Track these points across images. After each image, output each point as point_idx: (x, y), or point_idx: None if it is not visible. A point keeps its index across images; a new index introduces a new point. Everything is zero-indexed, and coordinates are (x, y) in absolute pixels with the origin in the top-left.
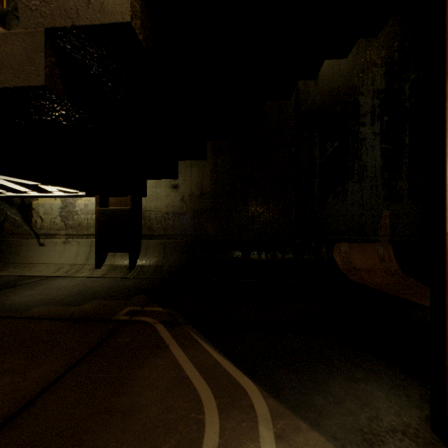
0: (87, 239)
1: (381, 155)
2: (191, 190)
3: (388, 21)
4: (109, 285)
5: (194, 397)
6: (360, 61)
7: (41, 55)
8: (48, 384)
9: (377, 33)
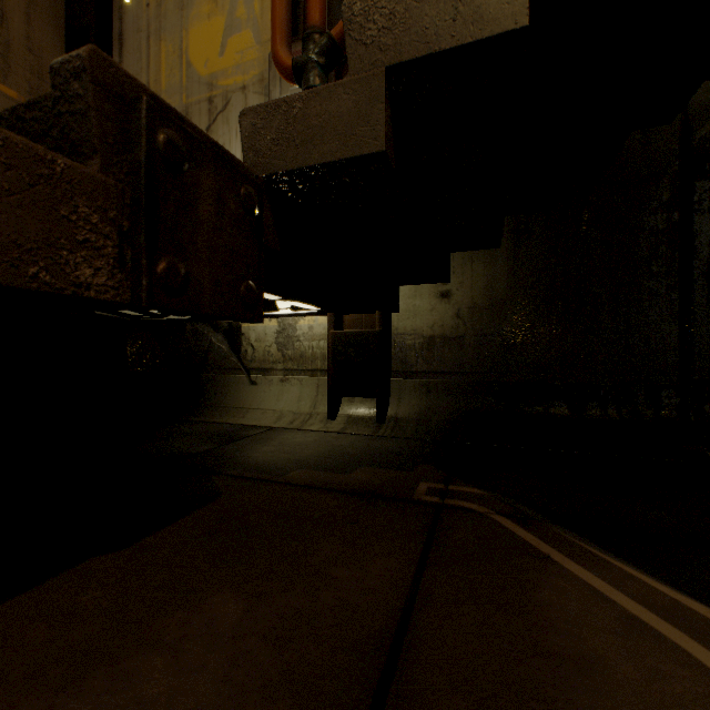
0: (311, 376)
1: None
2: (472, 298)
3: None
4: (362, 445)
5: (689, 661)
6: None
7: (379, 108)
8: (408, 590)
9: None
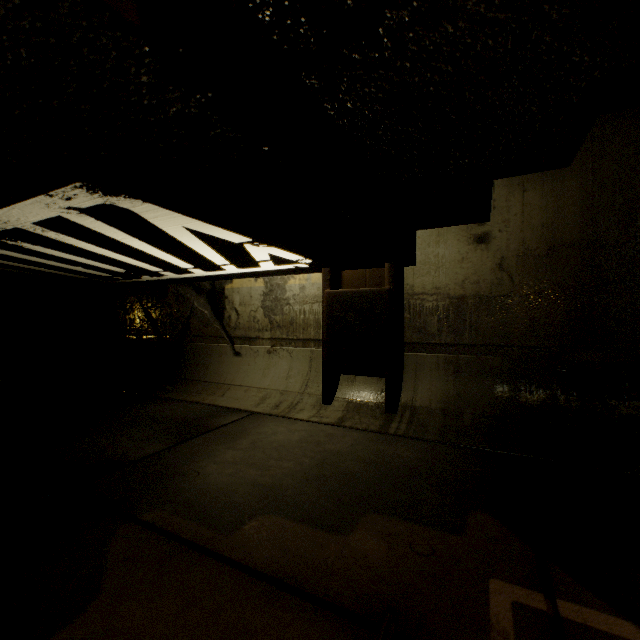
0: (303, 347)
1: None
2: (523, 242)
3: None
4: (368, 453)
5: None
6: None
7: None
8: None
9: None
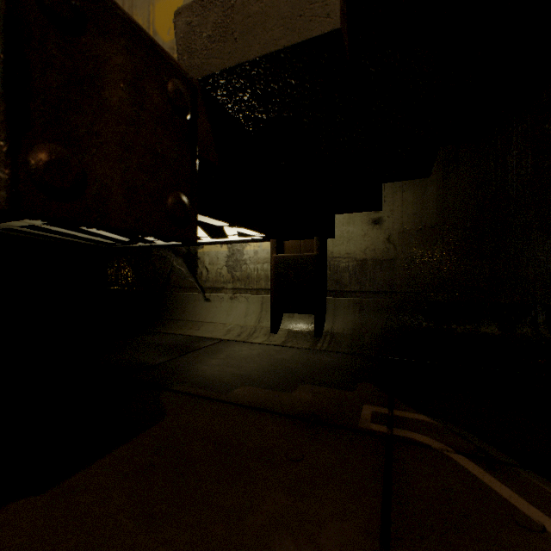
0: (256, 294)
1: None
2: (402, 224)
3: None
4: (302, 359)
5: None
6: None
7: None
8: None
9: None
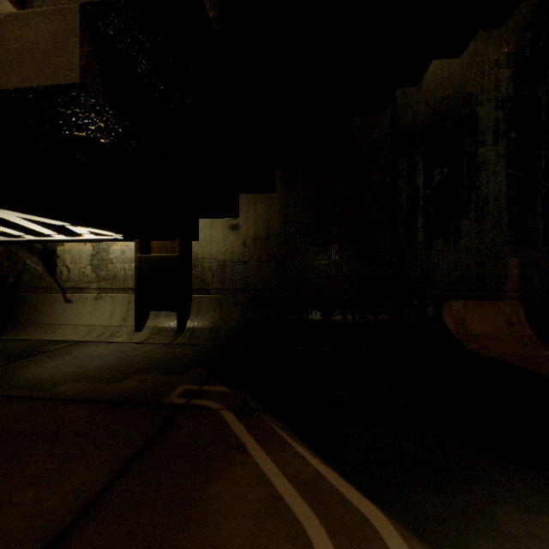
0: (124, 294)
1: (507, 184)
2: (255, 231)
3: (518, 5)
4: (154, 354)
5: (297, 533)
6: (478, 61)
7: (75, 41)
8: (86, 505)
9: (502, 22)
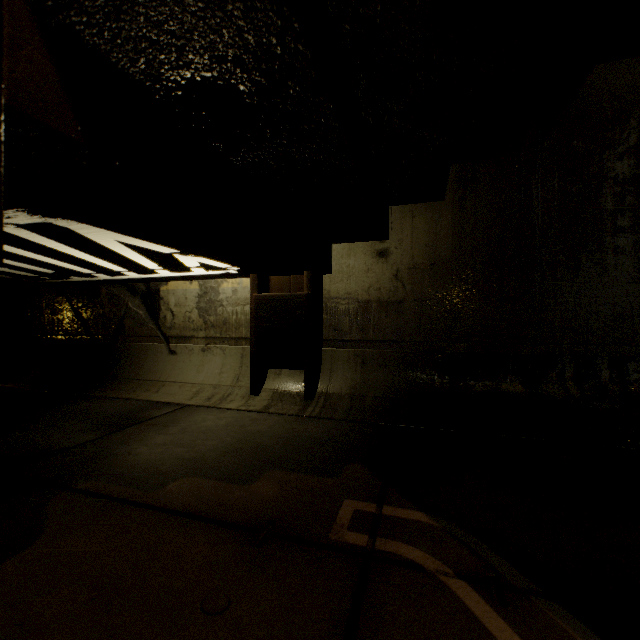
0: (235, 344)
1: None
2: (412, 258)
3: None
4: (282, 431)
5: None
6: None
7: None
8: None
9: None
